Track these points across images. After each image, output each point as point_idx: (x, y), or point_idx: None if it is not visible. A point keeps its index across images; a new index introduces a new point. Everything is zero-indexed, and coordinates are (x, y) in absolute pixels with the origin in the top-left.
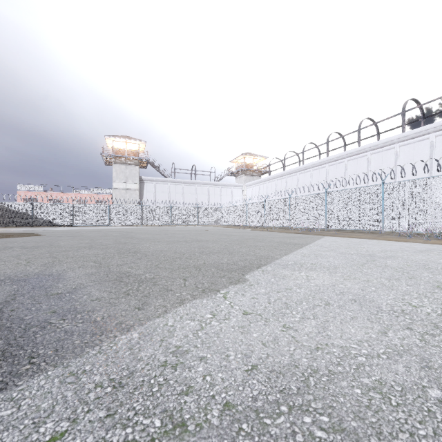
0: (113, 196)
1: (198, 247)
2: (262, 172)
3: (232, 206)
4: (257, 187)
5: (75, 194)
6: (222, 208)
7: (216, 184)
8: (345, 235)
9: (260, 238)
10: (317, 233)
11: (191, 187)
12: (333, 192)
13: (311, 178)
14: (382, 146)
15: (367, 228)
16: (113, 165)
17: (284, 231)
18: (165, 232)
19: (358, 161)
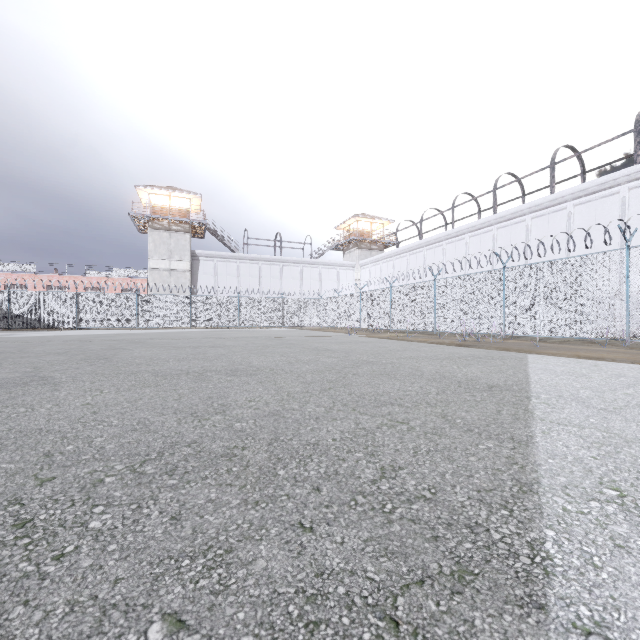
0: (149, 281)
1: (193, 408)
2: (386, 244)
3: (337, 297)
4: (377, 267)
5: (88, 278)
6: (321, 299)
7: (313, 263)
8: (560, 350)
9: (387, 361)
10: (497, 346)
11: (274, 267)
12: (518, 267)
13: (467, 250)
14: (597, 190)
15: (592, 334)
16: (149, 232)
17: (427, 338)
18: (204, 342)
19: (551, 219)
